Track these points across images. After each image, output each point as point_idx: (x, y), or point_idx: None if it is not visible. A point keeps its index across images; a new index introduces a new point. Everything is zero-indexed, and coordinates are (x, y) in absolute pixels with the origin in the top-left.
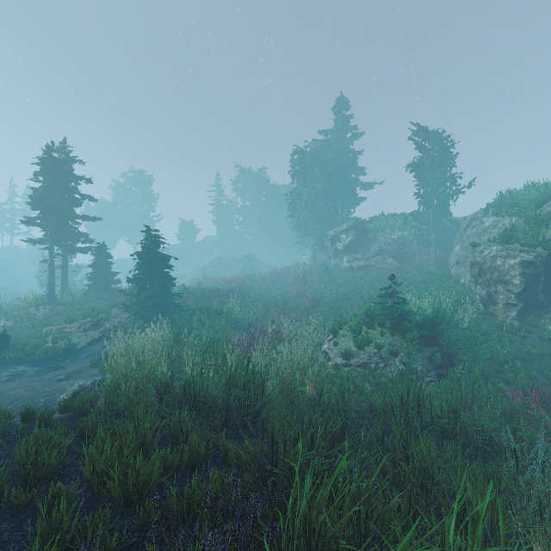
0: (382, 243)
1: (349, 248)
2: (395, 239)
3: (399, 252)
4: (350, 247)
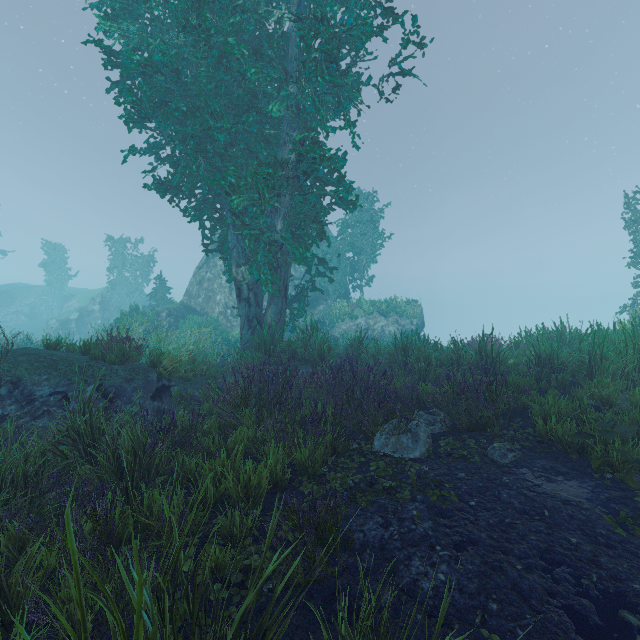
0: (18, 306)
1: None
2: (29, 304)
3: (32, 312)
4: None
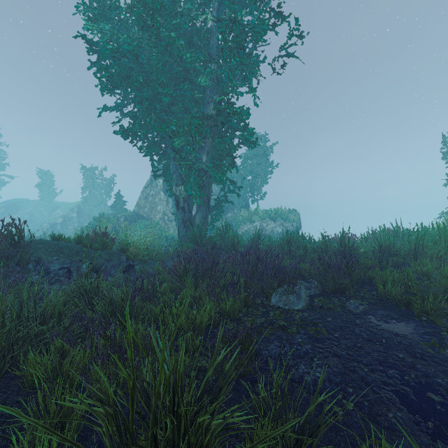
0: (21, 214)
1: (1, 215)
2: (28, 212)
3: (30, 218)
4: (2, 215)
